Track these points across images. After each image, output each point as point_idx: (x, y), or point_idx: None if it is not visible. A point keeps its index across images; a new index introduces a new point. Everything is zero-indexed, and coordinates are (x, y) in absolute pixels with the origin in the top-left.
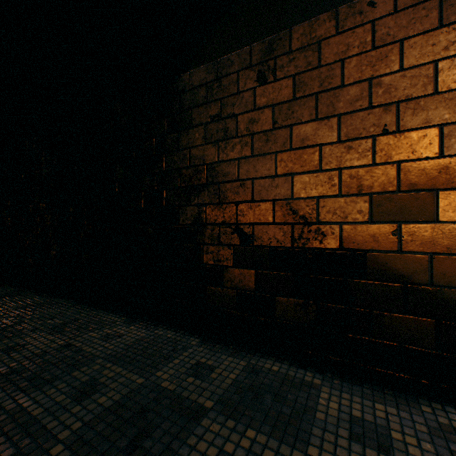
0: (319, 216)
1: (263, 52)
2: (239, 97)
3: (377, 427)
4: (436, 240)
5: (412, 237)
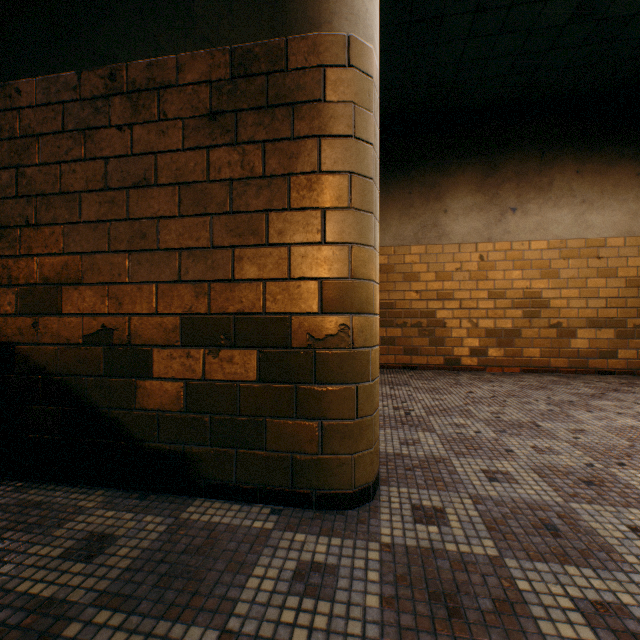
0: None
1: None
2: None
3: None
4: (62, 332)
5: (47, 329)
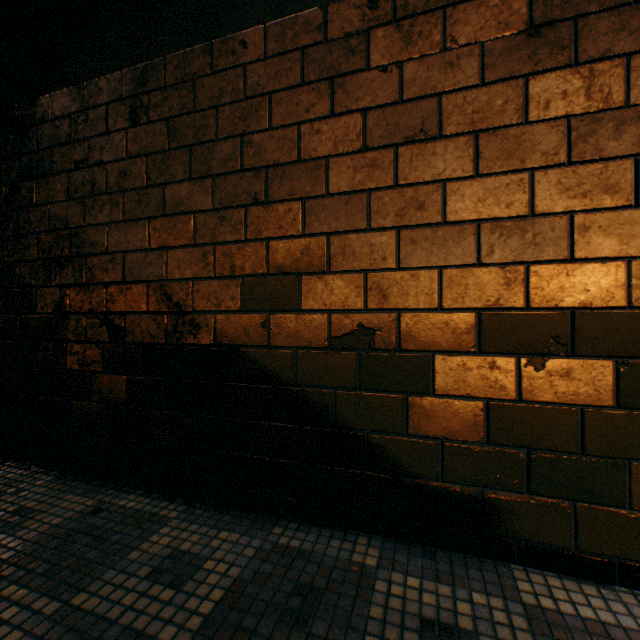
0: (194, 304)
1: (136, 82)
2: (110, 140)
3: (197, 558)
4: (300, 332)
5: (279, 329)
